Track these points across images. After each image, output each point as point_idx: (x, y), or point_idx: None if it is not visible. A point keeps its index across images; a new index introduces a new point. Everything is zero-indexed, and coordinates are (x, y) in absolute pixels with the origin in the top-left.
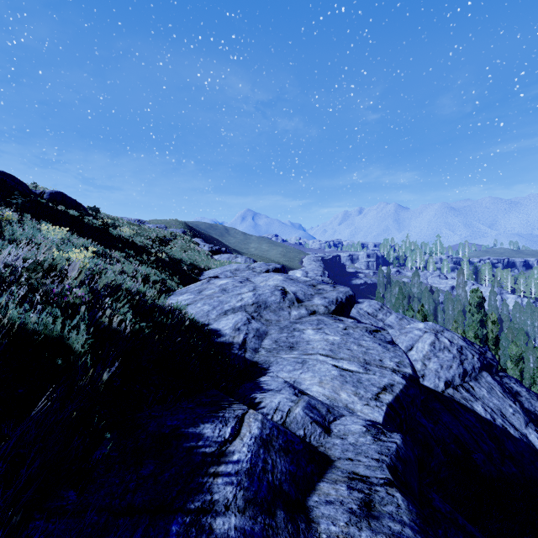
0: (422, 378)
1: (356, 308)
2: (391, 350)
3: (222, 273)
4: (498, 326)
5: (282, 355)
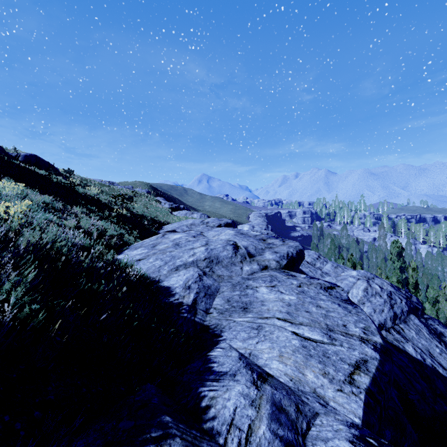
0: None
1: None
2: (353, 312)
3: (179, 227)
4: (418, 272)
5: (235, 318)
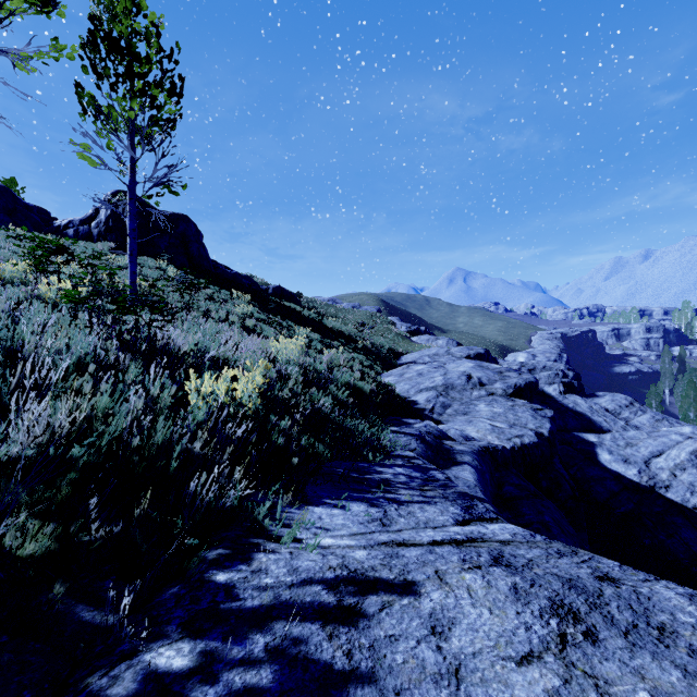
0: (665, 489)
1: (589, 403)
2: (538, 419)
3: (420, 358)
4: None
5: (458, 417)
